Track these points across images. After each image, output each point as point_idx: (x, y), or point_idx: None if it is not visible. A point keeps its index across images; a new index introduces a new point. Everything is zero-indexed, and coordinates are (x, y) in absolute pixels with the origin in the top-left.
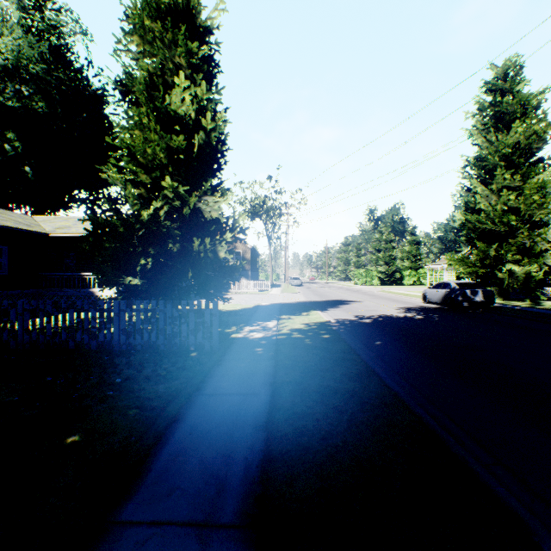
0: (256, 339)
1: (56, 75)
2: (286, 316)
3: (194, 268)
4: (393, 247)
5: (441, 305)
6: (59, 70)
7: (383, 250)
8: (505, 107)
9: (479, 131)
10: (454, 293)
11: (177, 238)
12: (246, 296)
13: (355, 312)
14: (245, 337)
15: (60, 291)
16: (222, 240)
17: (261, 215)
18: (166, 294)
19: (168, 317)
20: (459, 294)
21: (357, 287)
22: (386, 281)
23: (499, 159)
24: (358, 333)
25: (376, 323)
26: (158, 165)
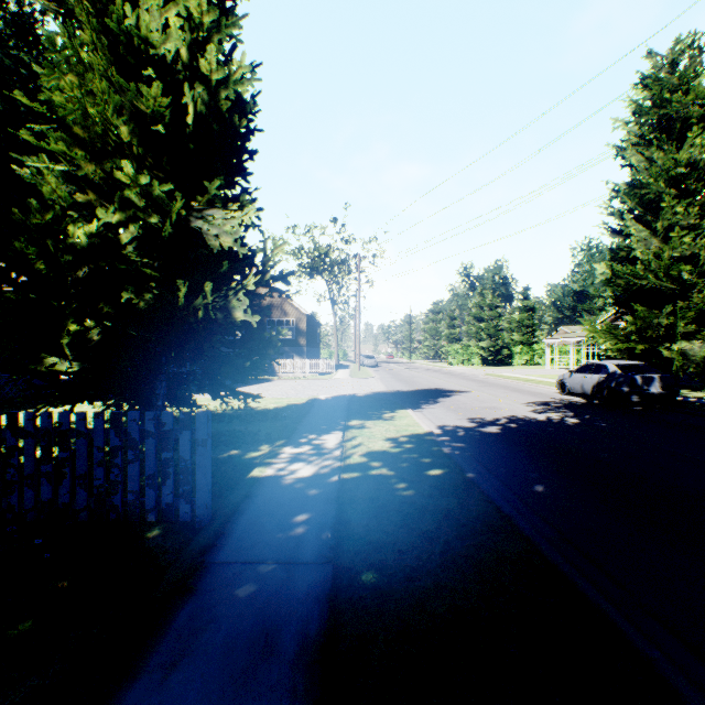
0: (298, 484)
1: (14, 54)
2: (357, 421)
3: (186, 340)
4: (499, 315)
5: (588, 397)
6: (22, 49)
7: (486, 319)
8: (676, 108)
9: (635, 145)
10: (614, 380)
11: (152, 284)
12: (299, 383)
13: (466, 412)
14: (278, 478)
15: (1, 378)
16: (240, 289)
17: (322, 272)
18: (132, 390)
19: (96, 448)
20: (624, 383)
21: (453, 368)
22: (490, 360)
23: (665, 185)
24: (491, 460)
25: (511, 434)
26: (117, 146)
